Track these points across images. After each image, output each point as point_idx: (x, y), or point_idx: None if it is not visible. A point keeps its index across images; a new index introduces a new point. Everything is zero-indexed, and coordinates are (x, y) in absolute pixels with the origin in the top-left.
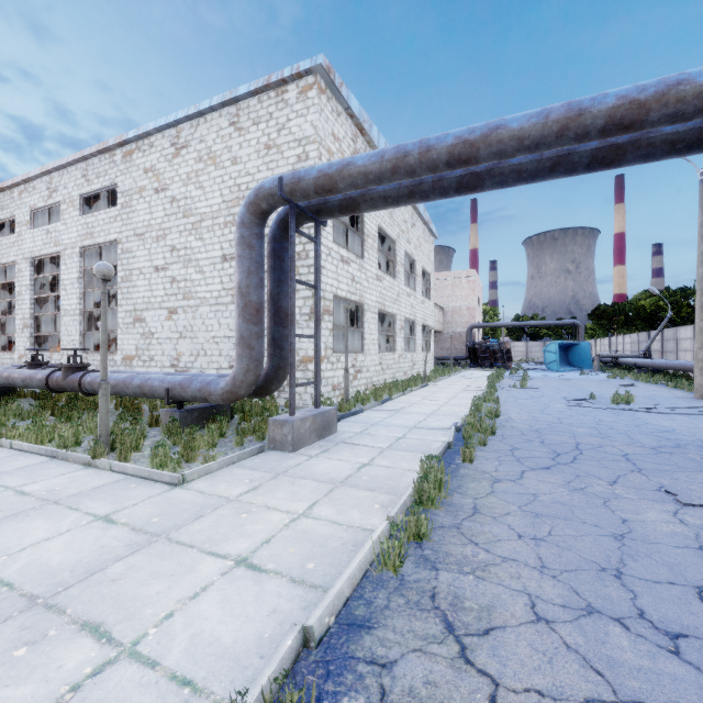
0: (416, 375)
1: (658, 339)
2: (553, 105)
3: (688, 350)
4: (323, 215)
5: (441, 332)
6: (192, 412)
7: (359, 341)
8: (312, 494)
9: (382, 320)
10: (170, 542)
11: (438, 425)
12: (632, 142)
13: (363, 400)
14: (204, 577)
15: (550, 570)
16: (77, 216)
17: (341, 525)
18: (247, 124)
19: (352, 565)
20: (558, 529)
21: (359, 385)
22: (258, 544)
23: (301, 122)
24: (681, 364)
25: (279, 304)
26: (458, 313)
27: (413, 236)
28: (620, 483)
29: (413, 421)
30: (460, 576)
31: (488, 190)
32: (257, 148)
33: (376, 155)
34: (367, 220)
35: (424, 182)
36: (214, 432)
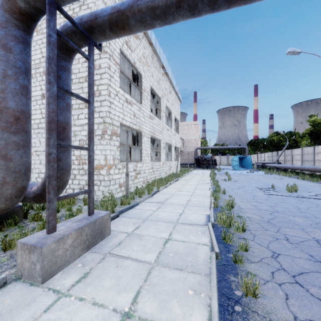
0: (172, 173)
1: (282, 155)
2: None
3: (298, 160)
4: (95, 34)
5: (182, 151)
6: None
7: (139, 154)
8: None
9: (154, 144)
10: None
11: (195, 219)
12: None
13: (139, 194)
14: None
15: None
16: None
17: None
18: None
19: None
20: None
21: (139, 181)
22: None
23: None
24: (302, 167)
25: None
26: (190, 142)
27: (170, 98)
28: None
29: (175, 213)
30: None
31: None
32: (65, 19)
33: None
34: (144, 81)
35: None
36: None
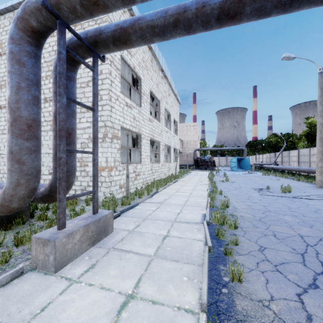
0: (171, 174)
1: (280, 156)
2: None
3: (295, 161)
4: (99, 47)
5: (181, 152)
6: None
7: (138, 156)
8: None
9: (153, 145)
10: None
11: (192, 218)
12: None
13: (139, 194)
14: None
15: None
16: None
17: None
18: None
19: None
20: None
21: (138, 183)
22: None
23: None
24: (298, 168)
25: None
26: (189, 143)
27: (169, 101)
28: None
29: (173, 213)
30: None
31: (245, 20)
32: None
33: None
34: (143, 84)
35: (188, 10)
36: None
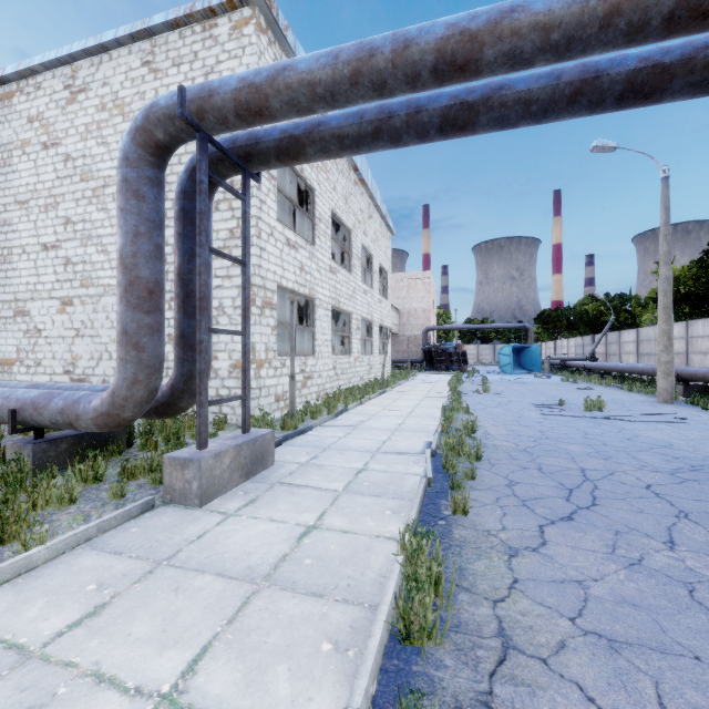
0: (374, 379)
1: (602, 343)
2: None
3: (631, 353)
4: (254, 163)
5: (396, 334)
6: (58, 443)
7: (310, 341)
8: (205, 620)
9: (337, 320)
10: None
11: (408, 447)
12: (683, 61)
13: (313, 413)
14: None
15: None
16: None
17: None
18: (165, 65)
19: None
20: (671, 692)
21: (310, 393)
22: None
23: (235, 65)
24: (632, 366)
25: (191, 287)
26: (414, 315)
27: (370, 229)
28: (681, 545)
29: (375, 441)
30: None
31: (481, 131)
32: None
33: (327, 54)
34: (319, 201)
35: (395, 115)
36: (73, 480)
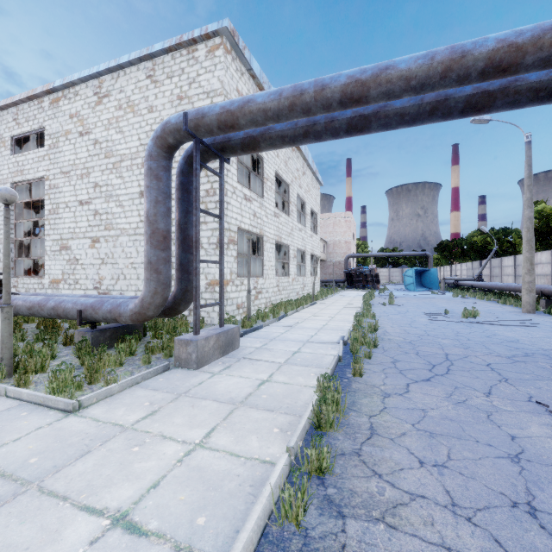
0: (306, 295)
1: (487, 267)
2: (437, 48)
3: (510, 275)
4: (227, 153)
5: (324, 260)
6: (105, 331)
7: (260, 267)
8: (211, 418)
9: (279, 250)
10: (41, 492)
11: (328, 339)
12: (501, 89)
13: (263, 317)
14: (68, 549)
15: (463, 510)
16: (8, 155)
17: (238, 457)
18: (162, 77)
19: (248, 525)
20: (456, 452)
21: (260, 303)
22: (144, 490)
23: (209, 77)
24: (507, 285)
25: (186, 233)
26: (338, 246)
27: (304, 182)
28: (494, 394)
29: (306, 335)
30: (370, 525)
31: (374, 132)
32: (171, 99)
33: (274, 93)
34: (266, 166)
35: (318, 123)
36: (122, 351)
